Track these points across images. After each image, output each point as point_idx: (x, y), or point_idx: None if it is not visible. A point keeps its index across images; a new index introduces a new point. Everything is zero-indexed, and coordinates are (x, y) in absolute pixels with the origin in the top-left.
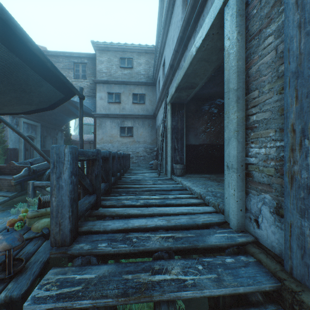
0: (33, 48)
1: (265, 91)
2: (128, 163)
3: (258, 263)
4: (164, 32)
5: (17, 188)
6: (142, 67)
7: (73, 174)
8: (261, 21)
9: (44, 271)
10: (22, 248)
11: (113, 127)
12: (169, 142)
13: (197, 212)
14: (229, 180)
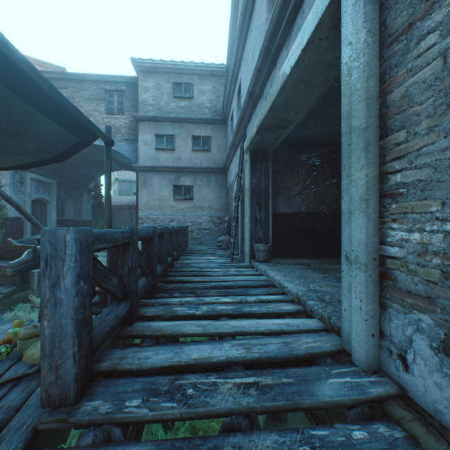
0: (13, 57)
1: (421, 132)
2: (185, 241)
3: (413, 442)
4: (240, 43)
5: (16, 280)
6: (206, 97)
7: (82, 277)
8: (413, 8)
9: (34, 444)
10: (1, 397)
11: (164, 186)
12: (247, 210)
13: (295, 330)
14: (351, 282)
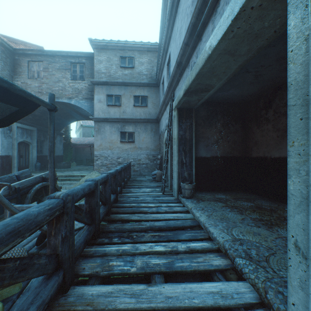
0: None
1: None
2: (128, 174)
3: None
4: (169, 25)
5: None
6: (144, 67)
7: None
8: None
9: None
10: None
11: (113, 132)
12: (175, 155)
13: (230, 304)
14: (310, 286)
